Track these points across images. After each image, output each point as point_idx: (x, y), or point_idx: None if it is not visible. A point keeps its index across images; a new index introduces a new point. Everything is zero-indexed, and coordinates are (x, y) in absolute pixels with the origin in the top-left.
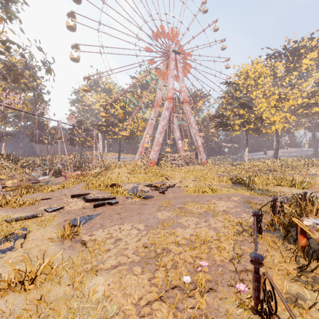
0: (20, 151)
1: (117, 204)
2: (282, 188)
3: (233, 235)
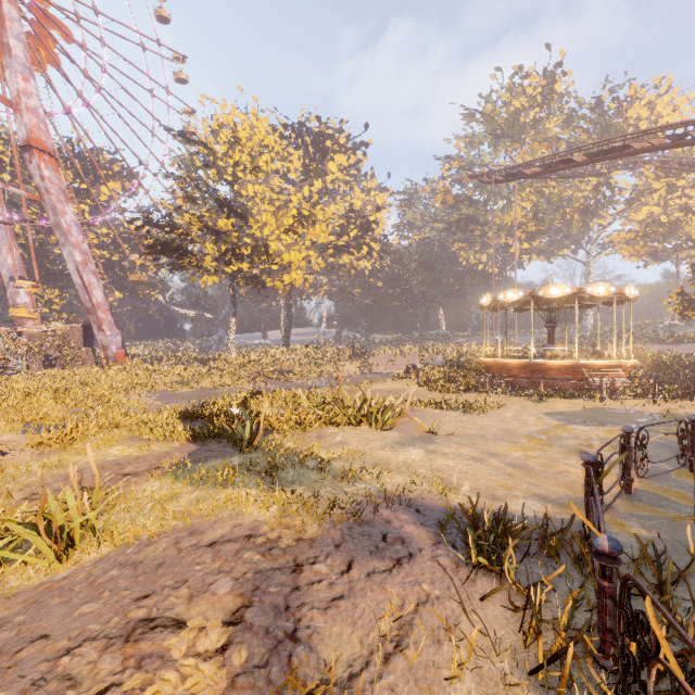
0: None
1: None
2: (345, 435)
3: None
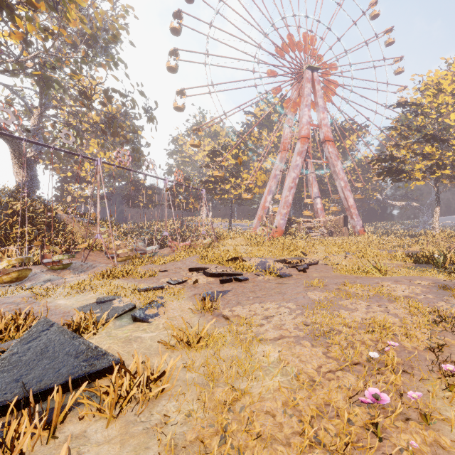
0: (129, 216)
1: (247, 281)
2: None
3: (425, 324)
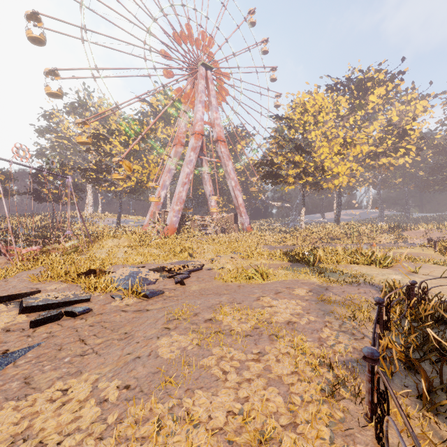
0: None
1: (88, 314)
2: (360, 268)
3: (320, 400)
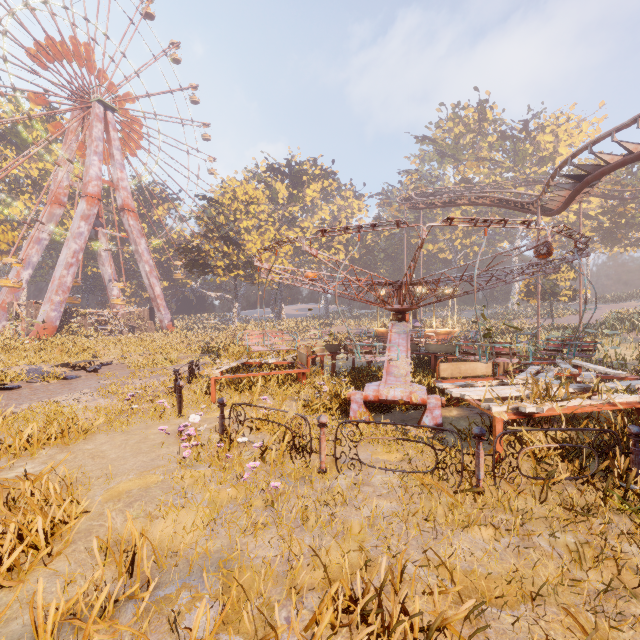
0: None
1: (20, 389)
2: None
3: None
